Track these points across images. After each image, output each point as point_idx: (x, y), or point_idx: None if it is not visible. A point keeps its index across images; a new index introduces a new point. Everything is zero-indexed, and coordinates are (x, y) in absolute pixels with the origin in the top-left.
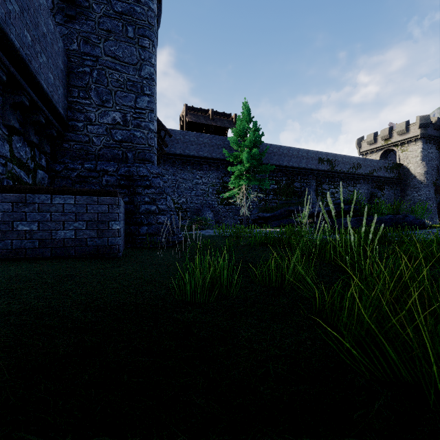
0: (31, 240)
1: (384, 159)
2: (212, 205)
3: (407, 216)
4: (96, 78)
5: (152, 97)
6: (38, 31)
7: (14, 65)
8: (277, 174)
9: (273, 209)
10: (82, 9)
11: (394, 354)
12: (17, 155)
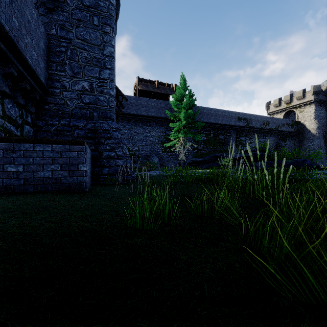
0: (17, 178)
1: (286, 117)
2: (157, 152)
3: (305, 161)
4: (70, 55)
5: (112, 70)
6: (24, 19)
7: (4, 44)
8: (206, 129)
9: (204, 155)
10: (59, 4)
11: (314, 279)
12: (8, 114)
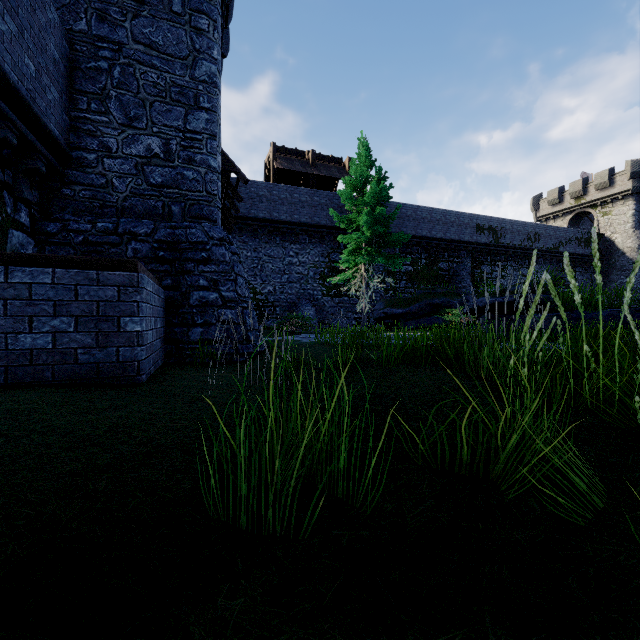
0: None
1: (575, 227)
2: (313, 297)
3: (639, 312)
4: (119, 79)
5: (213, 113)
6: None
7: None
8: (412, 250)
9: (408, 302)
10: None
11: None
12: None
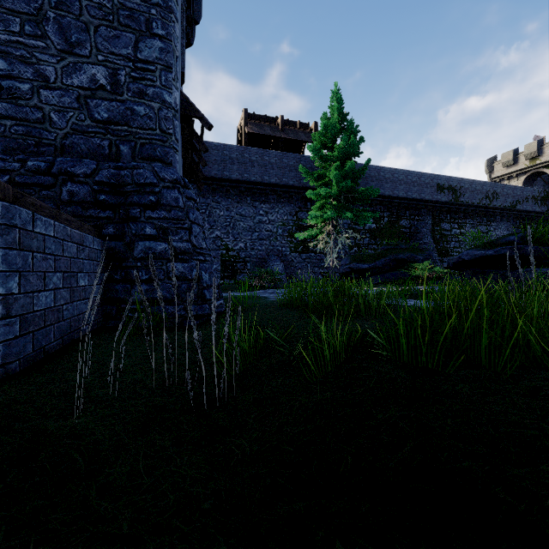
0: None
1: (529, 186)
2: (281, 253)
3: None
4: None
5: (168, 42)
6: None
7: None
8: (375, 209)
9: (374, 257)
10: None
11: None
12: None
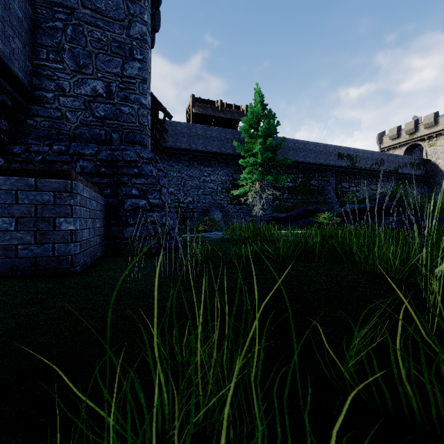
0: None
1: (409, 155)
2: (221, 205)
3: None
4: (71, 35)
5: (144, 63)
6: None
7: None
8: (292, 171)
9: (290, 208)
10: None
11: None
12: None
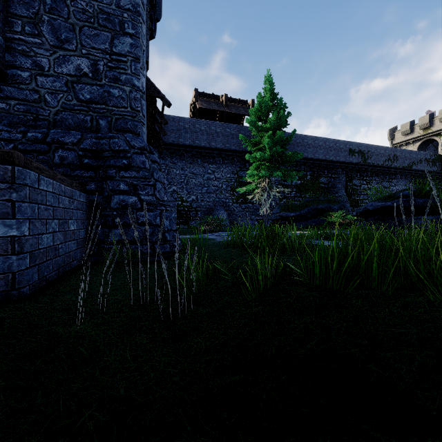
0: None
1: (422, 151)
2: (225, 204)
3: None
4: (51, 5)
5: (137, 39)
6: None
7: None
8: (300, 168)
9: (299, 207)
10: None
11: None
12: None
